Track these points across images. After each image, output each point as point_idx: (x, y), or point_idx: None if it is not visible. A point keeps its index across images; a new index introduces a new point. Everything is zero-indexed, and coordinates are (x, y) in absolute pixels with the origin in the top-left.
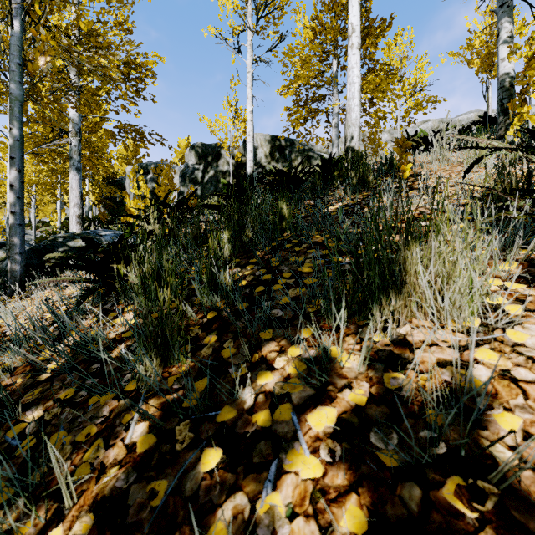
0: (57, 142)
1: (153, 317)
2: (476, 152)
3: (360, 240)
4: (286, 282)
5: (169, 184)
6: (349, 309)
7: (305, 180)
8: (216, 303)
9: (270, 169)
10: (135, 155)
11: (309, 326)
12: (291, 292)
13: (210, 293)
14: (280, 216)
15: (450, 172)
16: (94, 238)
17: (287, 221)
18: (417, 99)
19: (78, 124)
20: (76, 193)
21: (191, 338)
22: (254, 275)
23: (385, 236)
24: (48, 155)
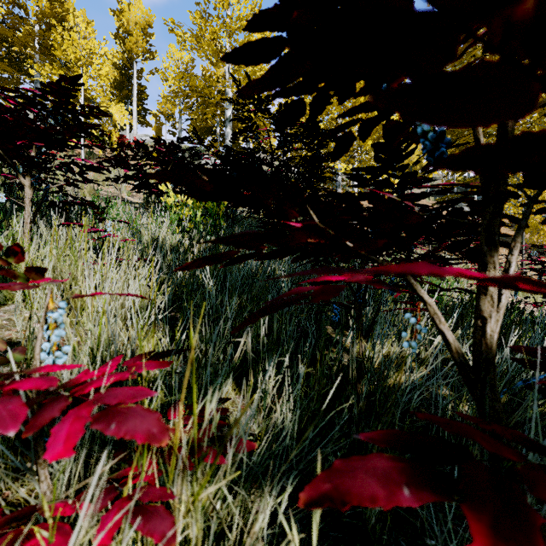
0: None
1: None
2: None
3: None
4: None
5: None
6: None
7: None
8: None
9: None
10: None
11: None
12: None
13: None
14: None
15: None
16: None
17: None
18: None
19: None
20: None
21: None
22: None
23: None
24: None
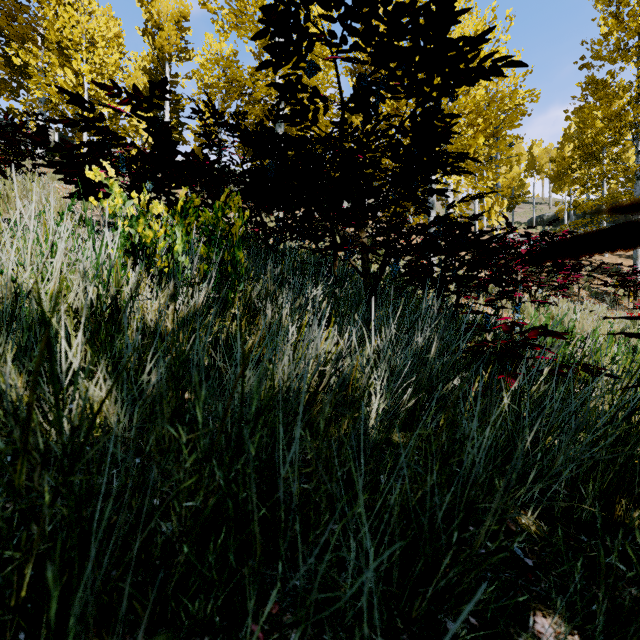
0: None
1: None
2: None
3: None
4: None
5: None
6: None
7: None
8: None
9: None
10: None
11: None
12: None
13: None
14: None
15: None
16: None
17: None
18: None
19: None
20: None
21: None
22: None
23: None
24: None
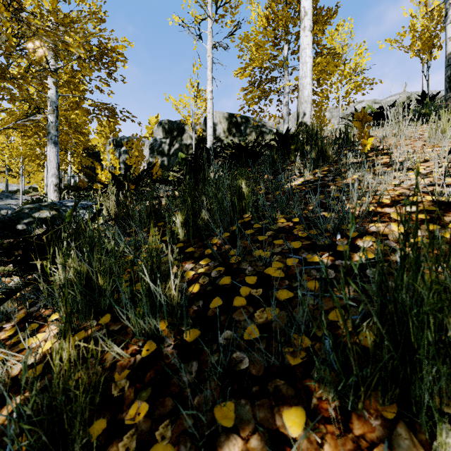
0: (31, 118)
1: (75, 339)
2: (438, 126)
3: (336, 229)
4: (250, 292)
5: (139, 156)
6: (367, 387)
7: (262, 154)
8: (155, 329)
9: (228, 143)
10: (113, 130)
11: (295, 402)
12: (258, 314)
13: (150, 308)
14: (239, 196)
15: (412, 146)
16: (59, 209)
17: (248, 200)
18: (357, 82)
19: (56, 102)
20: (53, 164)
21: (112, 399)
22: (209, 275)
23: (369, 226)
24: (29, 130)
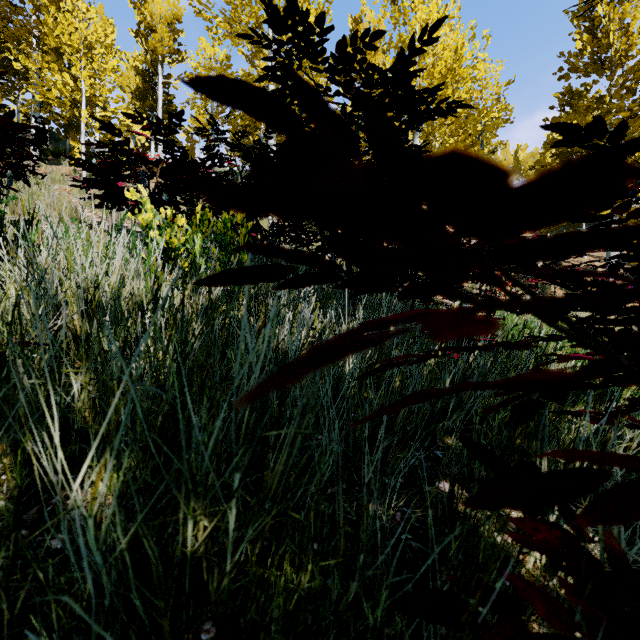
0: None
1: None
2: None
3: None
4: None
5: None
6: None
7: None
8: None
9: None
10: None
11: None
12: None
13: None
14: None
15: None
16: None
17: None
18: None
19: None
20: None
21: None
22: None
23: None
24: None
